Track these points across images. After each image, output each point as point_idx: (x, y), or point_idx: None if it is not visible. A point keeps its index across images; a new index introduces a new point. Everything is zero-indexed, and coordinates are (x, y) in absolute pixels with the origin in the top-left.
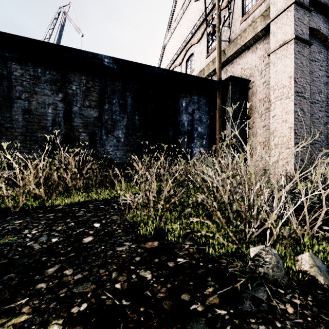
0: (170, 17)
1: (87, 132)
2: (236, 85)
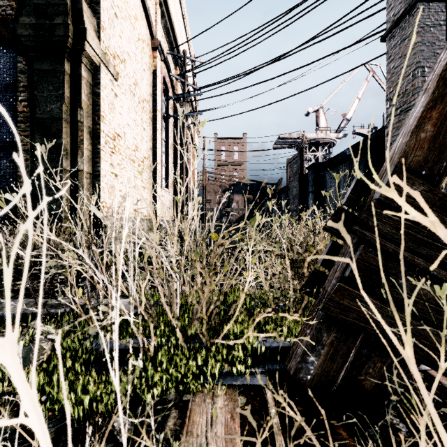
0: None
1: None
2: None
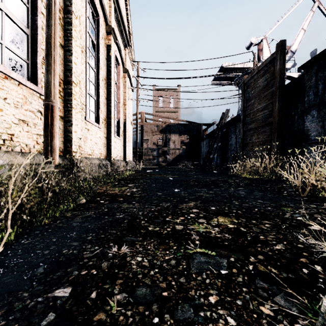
0: None
1: None
2: None
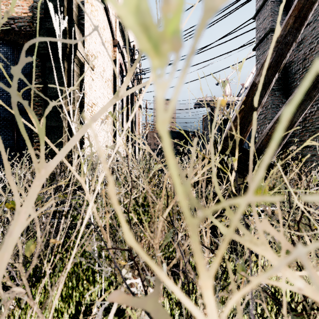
0: None
1: None
2: None
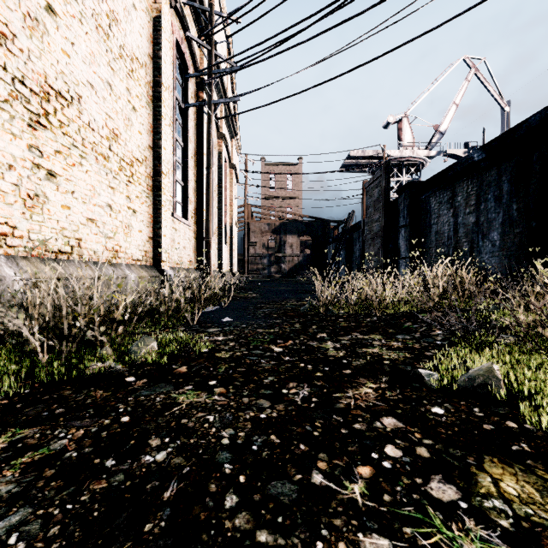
0: None
1: (467, 241)
2: None
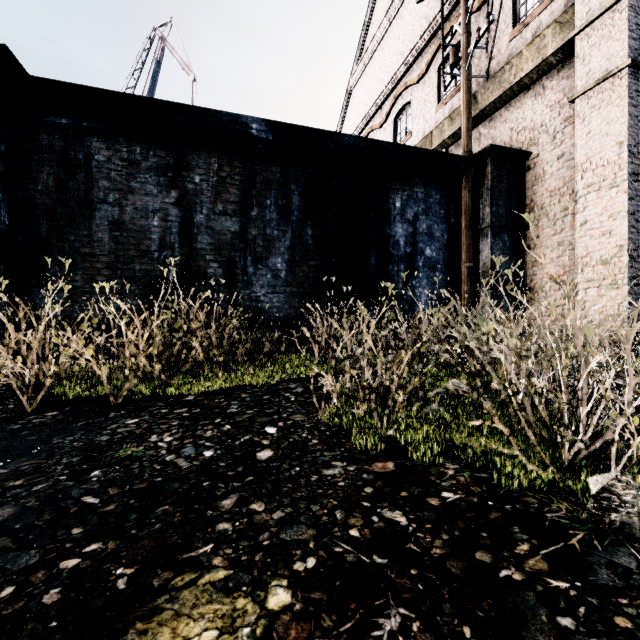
0: (362, 35)
1: (220, 260)
2: (502, 163)
